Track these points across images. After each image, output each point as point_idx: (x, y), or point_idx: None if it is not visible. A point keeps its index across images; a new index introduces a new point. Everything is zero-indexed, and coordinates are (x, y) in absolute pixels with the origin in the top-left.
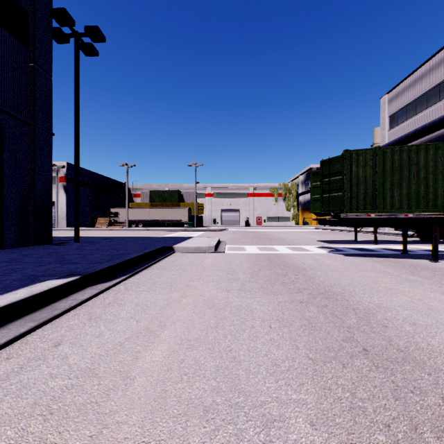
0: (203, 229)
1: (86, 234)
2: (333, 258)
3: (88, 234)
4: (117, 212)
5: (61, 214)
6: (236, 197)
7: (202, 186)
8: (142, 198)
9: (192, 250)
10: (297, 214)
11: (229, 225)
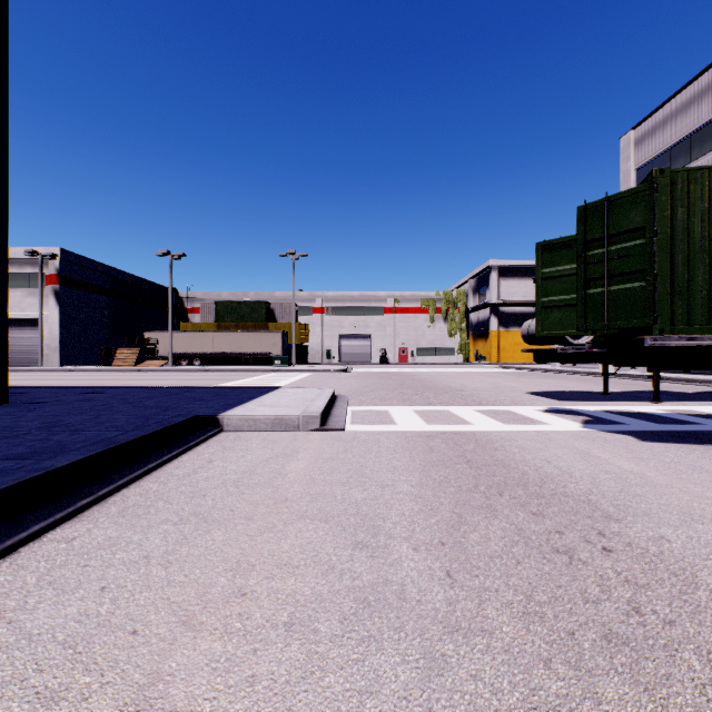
0: (307, 369)
1: (79, 380)
2: (623, 449)
3: (85, 379)
4: (154, 339)
5: (50, 342)
6: (365, 314)
7: (307, 296)
8: (203, 314)
9: (265, 426)
10: (466, 343)
11: (353, 361)
